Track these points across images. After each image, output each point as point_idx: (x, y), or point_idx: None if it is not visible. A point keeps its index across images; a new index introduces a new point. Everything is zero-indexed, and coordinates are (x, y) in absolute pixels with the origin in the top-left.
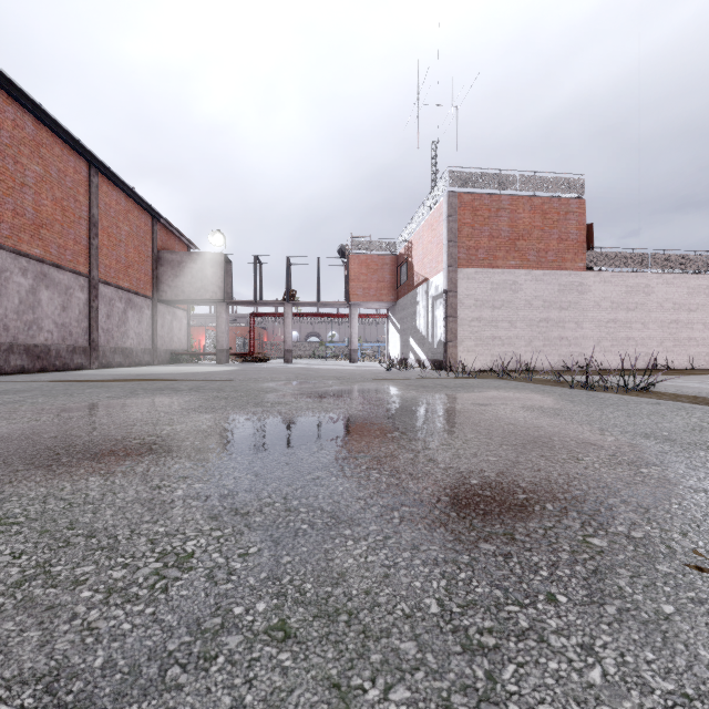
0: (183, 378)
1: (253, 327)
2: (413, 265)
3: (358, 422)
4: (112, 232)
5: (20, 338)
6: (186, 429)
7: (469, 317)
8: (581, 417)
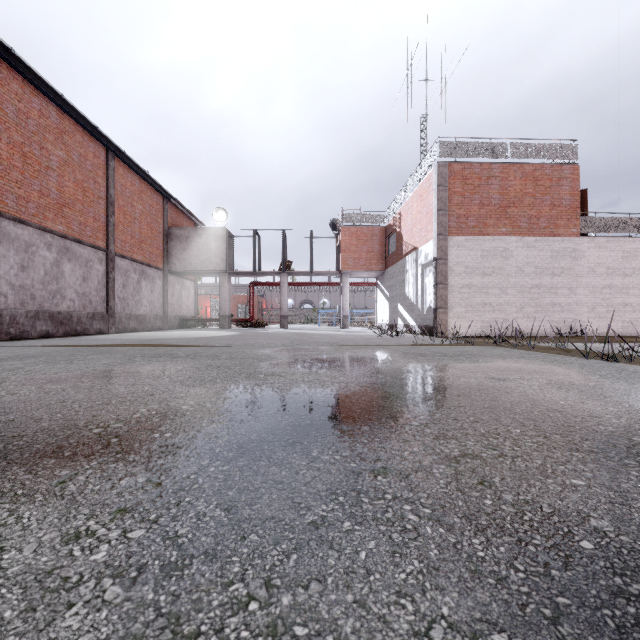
0: (185, 343)
1: (252, 295)
2: (402, 235)
3: (363, 404)
4: (127, 210)
5: (45, 306)
6: (163, 410)
7: (459, 284)
8: (637, 400)
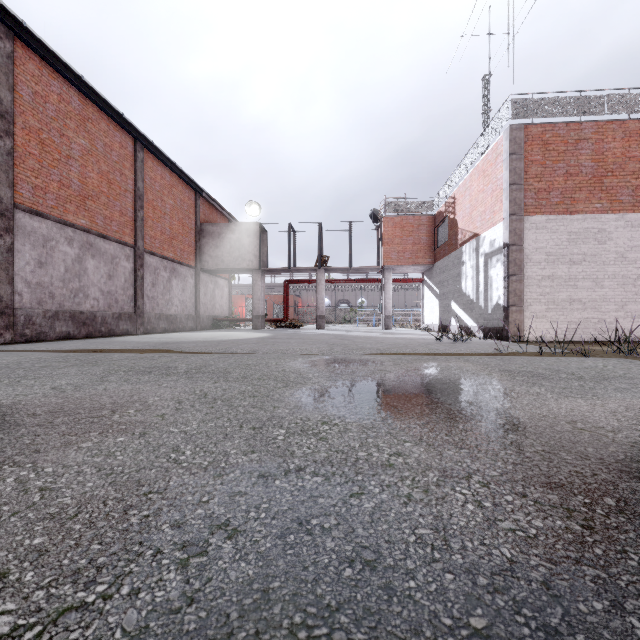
0: (202, 348)
1: (286, 294)
2: (457, 221)
3: None
4: (157, 205)
5: (66, 305)
6: None
7: (537, 275)
8: None
